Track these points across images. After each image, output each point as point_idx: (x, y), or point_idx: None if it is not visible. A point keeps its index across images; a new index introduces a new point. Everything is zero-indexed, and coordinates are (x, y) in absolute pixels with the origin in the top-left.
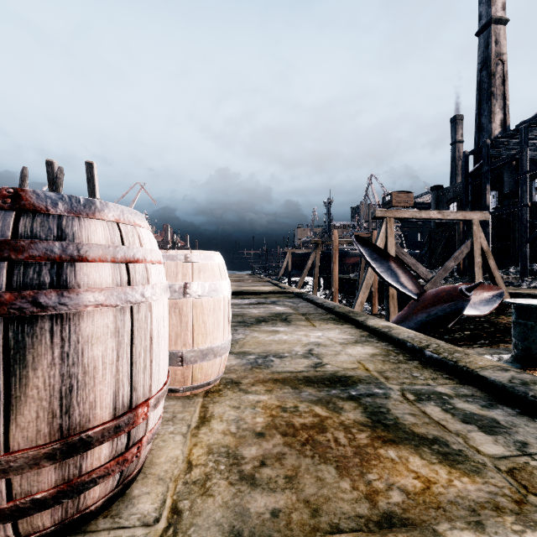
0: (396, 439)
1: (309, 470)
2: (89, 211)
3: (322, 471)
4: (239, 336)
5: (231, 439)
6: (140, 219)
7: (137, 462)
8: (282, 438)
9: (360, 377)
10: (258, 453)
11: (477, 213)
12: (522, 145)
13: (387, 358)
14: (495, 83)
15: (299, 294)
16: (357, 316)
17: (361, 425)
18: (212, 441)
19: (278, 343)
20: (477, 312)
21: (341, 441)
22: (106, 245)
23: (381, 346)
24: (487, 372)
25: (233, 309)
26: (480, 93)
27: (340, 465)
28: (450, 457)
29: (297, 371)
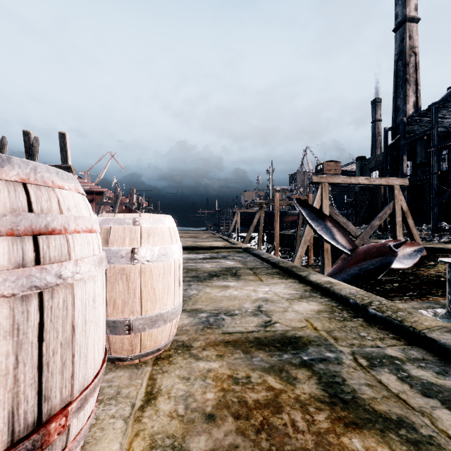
0: (358, 421)
1: None
2: None
3: None
4: (192, 292)
5: (177, 424)
6: (64, 179)
7: None
8: (234, 422)
9: (309, 337)
10: (208, 446)
11: (398, 179)
12: (433, 122)
13: (332, 315)
14: (409, 71)
15: (247, 249)
16: (300, 271)
17: (318, 402)
18: (156, 429)
19: (228, 299)
20: (402, 265)
21: (300, 426)
22: (0, 213)
23: (325, 302)
24: (436, 334)
25: (188, 263)
26: (396, 79)
27: None
28: (423, 448)
29: (248, 331)
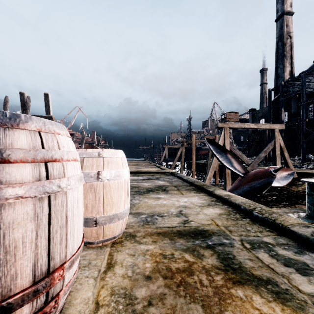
0: (242, 280)
1: (183, 308)
2: (14, 122)
3: (192, 310)
4: (136, 201)
5: (128, 281)
6: (60, 128)
7: (56, 309)
8: (163, 280)
9: (213, 230)
10: (147, 294)
11: (277, 125)
12: (302, 85)
13: (229, 217)
14: (286, 49)
15: (173, 173)
16: (209, 188)
17: (217, 269)
18: (115, 284)
19: (160, 206)
20: (279, 184)
21: (204, 283)
22: (27, 149)
23: (224, 208)
24: (296, 228)
25: (133, 183)
26: (277, 55)
27: (204, 304)
28: (281, 296)
29: (172, 226)
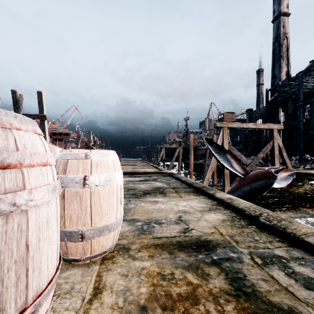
0: (258, 311)
1: None
2: None
3: None
4: (131, 206)
5: None
6: (22, 122)
7: None
8: (162, 313)
9: (217, 241)
10: None
11: (276, 125)
12: (300, 85)
13: (233, 223)
14: (282, 50)
15: (171, 174)
16: (209, 190)
17: (226, 294)
18: None
19: (157, 211)
20: (279, 185)
21: None
22: None
23: (227, 213)
24: (311, 239)
25: (129, 184)
26: (274, 56)
27: None
28: None
29: (172, 236)
